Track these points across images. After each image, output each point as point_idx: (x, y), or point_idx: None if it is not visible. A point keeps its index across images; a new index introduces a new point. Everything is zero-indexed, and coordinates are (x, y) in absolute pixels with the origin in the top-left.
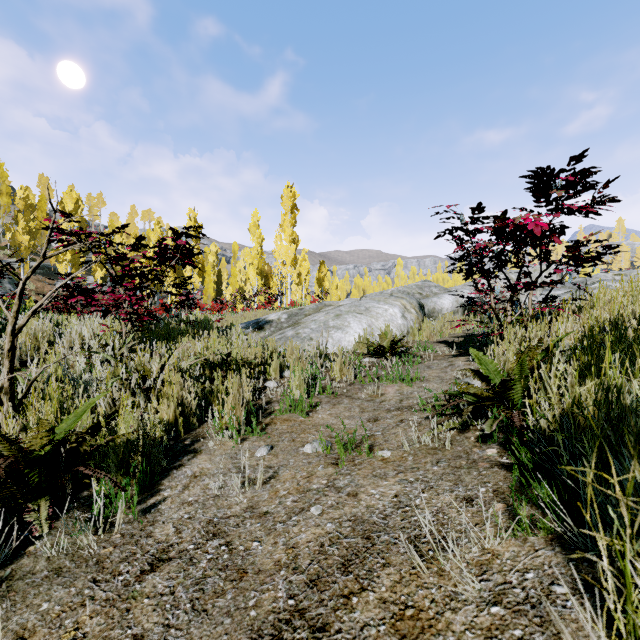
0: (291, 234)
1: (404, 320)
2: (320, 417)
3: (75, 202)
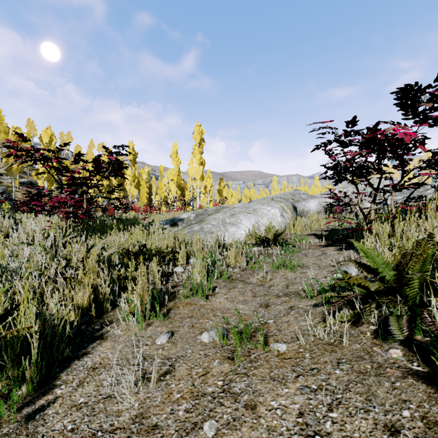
0: (199, 159)
1: (282, 218)
2: (218, 301)
3: (50, 137)
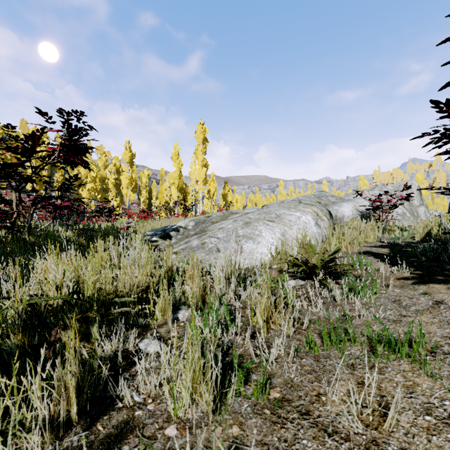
0: (202, 160)
1: (318, 228)
2: None
3: None
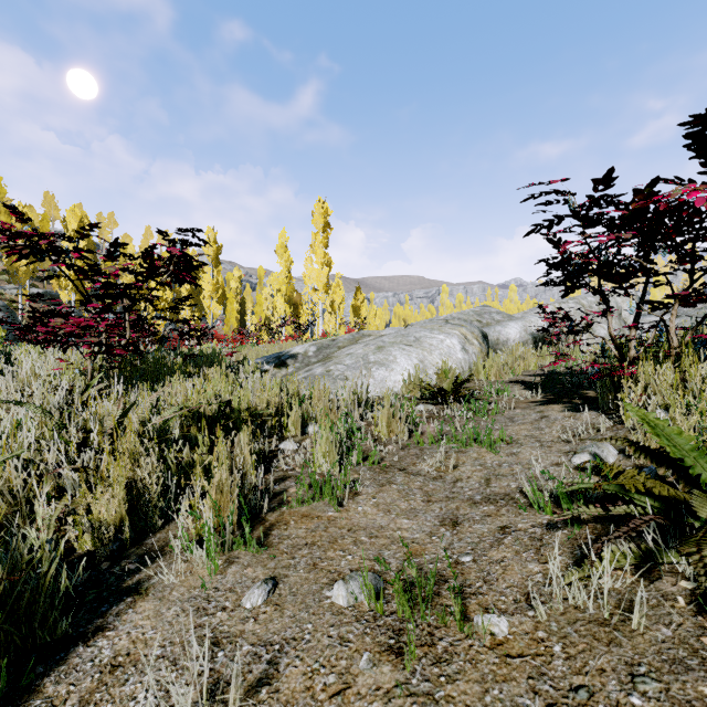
0: (323, 256)
1: (465, 354)
2: (360, 511)
3: (79, 220)
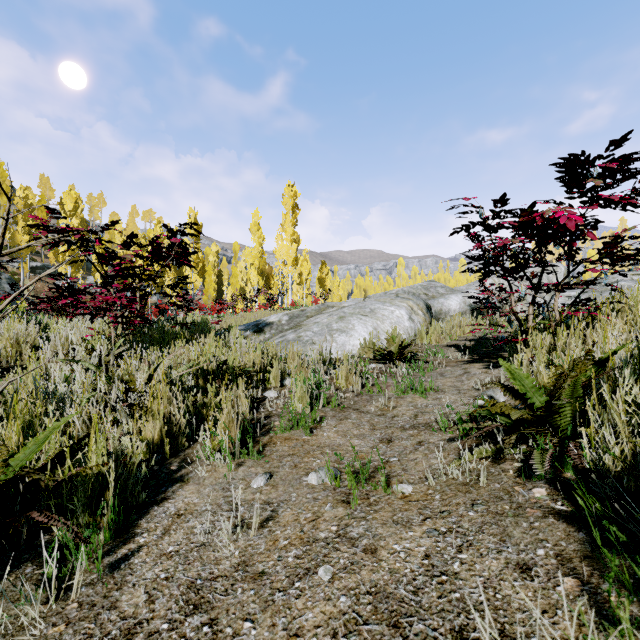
0: (292, 234)
1: (411, 322)
2: (325, 435)
3: (75, 202)
